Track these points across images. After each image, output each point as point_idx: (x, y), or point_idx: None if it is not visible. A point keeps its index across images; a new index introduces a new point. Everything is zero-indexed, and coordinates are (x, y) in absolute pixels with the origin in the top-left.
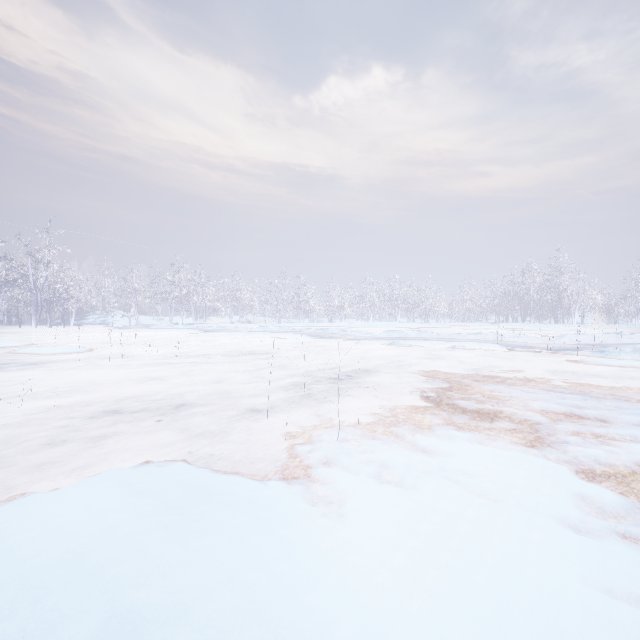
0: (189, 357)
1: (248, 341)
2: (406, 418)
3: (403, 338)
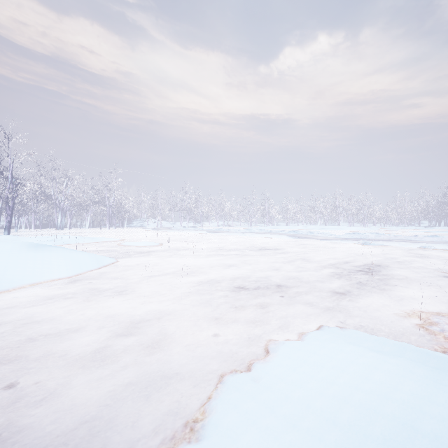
0: (225, 250)
1: (248, 239)
2: None
3: (368, 239)
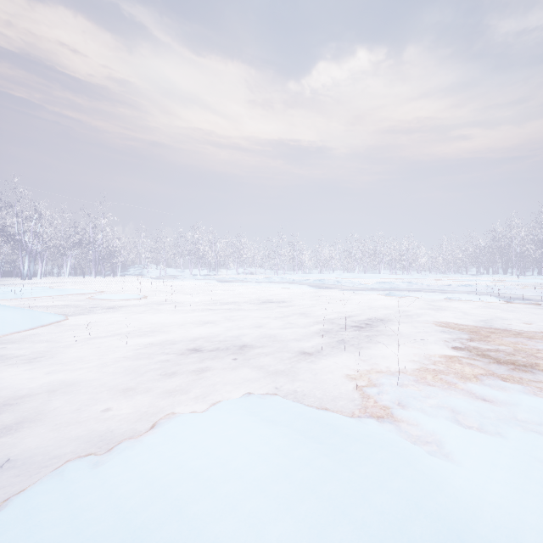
0: (221, 304)
1: (260, 290)
2: (446, 366)
3: (396, 289)
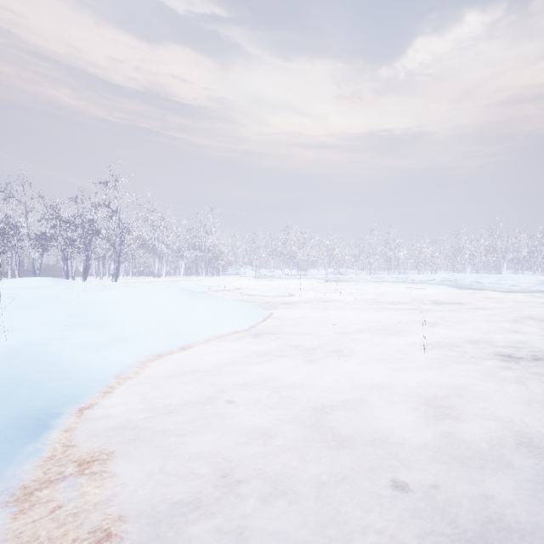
0: (383, 303)
1: (394, 290)
2: None
3: None
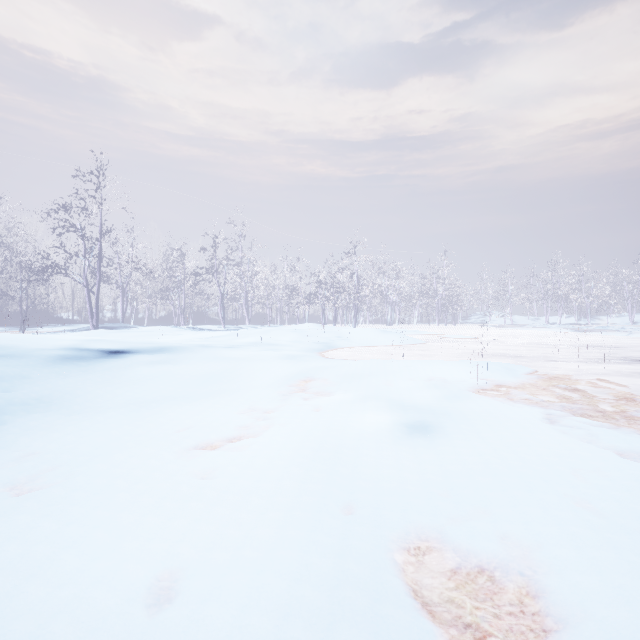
0: (542, 345)
1: (617, 340)
2: None
3: None
